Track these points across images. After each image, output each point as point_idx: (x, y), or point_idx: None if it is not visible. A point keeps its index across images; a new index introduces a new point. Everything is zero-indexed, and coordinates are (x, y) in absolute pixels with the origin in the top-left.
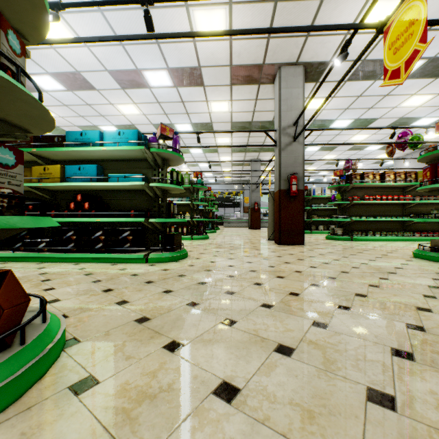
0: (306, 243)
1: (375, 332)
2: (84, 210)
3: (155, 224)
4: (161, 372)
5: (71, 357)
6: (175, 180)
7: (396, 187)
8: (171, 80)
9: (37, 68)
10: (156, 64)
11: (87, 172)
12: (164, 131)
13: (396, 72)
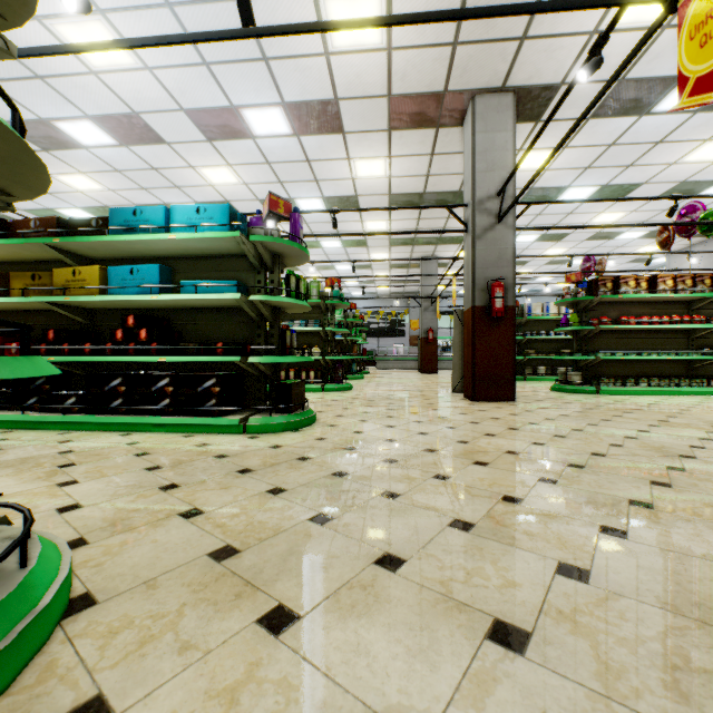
0: (518, 397)
1: (692, 593)
2: (139, 342)
3: (259, 366)
4: (248, 689)
5: (71, 641)
6: (293, 291)
7: (675, 301)
8: (288, 124)
9: (69, 108)
10: (263, 96)
11: (144, 277)
12: (276, 206)
13: (707, 80)
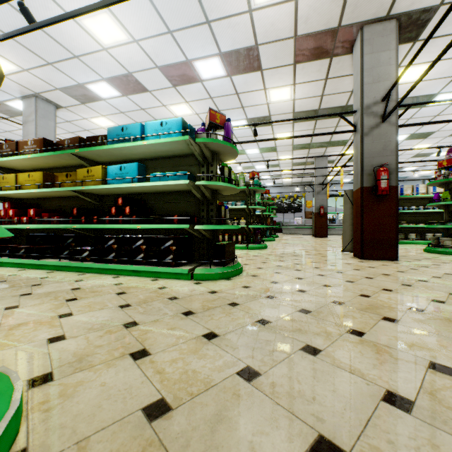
0: (398, 257)
1: None
2: (125, 215)
3: (202, 232)
4: None
5: None
6: (226, 177)
7: None
8: (224, 68)
9: (93, 75)
10: (207, 50)
11: (128, 172)
12: (214, 118)
13: None
